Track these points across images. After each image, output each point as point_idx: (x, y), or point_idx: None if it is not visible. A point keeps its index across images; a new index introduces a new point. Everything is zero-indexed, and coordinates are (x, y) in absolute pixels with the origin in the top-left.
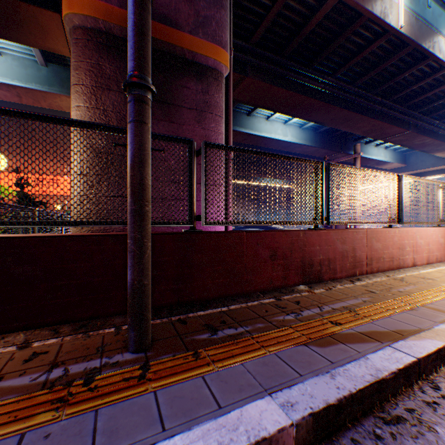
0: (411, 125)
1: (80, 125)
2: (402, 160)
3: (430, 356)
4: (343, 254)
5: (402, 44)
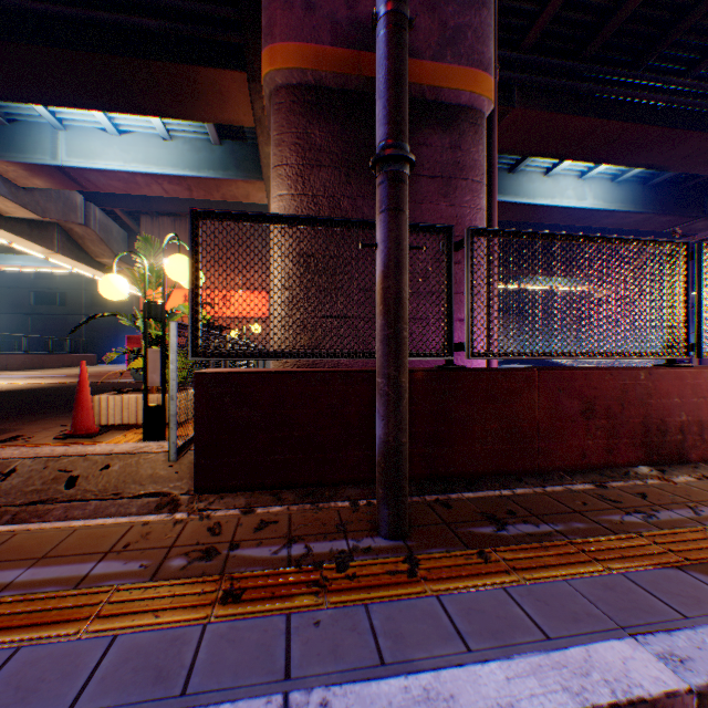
0: None
1: (302, 222)
2: None
3: None
4: None
5: None
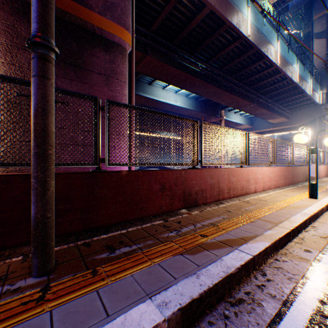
0: (255, 101)
1: None
2: (250, 123)
3: (261, 253)
4: (211, 185)
5: (250, 47)
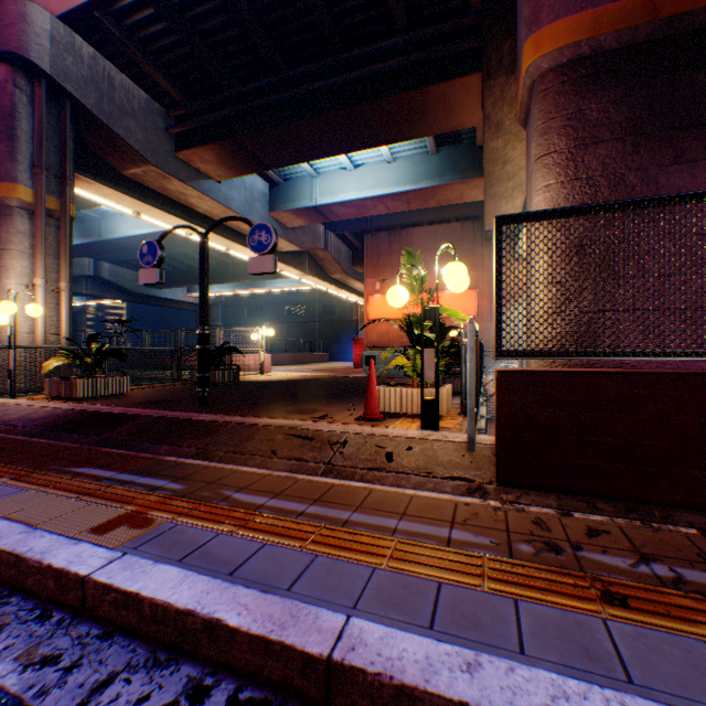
0: None
1: (616, 208)
2: None
3: None
4: None
5: None
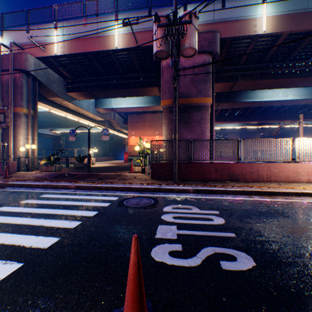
0: None
1: (165, 140)
2: None
3: (231, 190)
4: (250, 172)
5: None
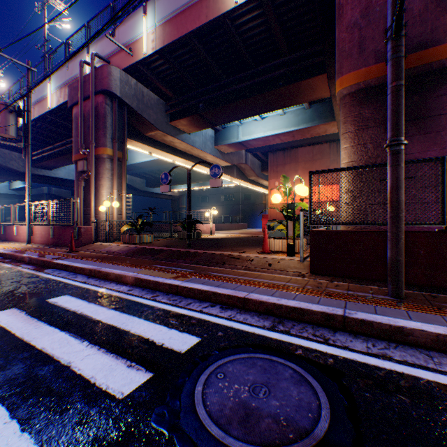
0: None
1: (354, 169)
2: None
3: None
4: None
5: None
